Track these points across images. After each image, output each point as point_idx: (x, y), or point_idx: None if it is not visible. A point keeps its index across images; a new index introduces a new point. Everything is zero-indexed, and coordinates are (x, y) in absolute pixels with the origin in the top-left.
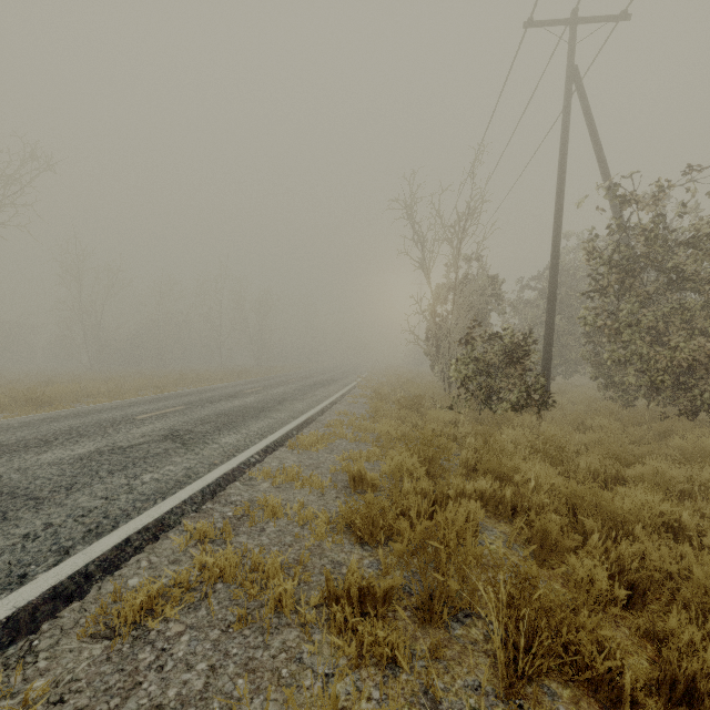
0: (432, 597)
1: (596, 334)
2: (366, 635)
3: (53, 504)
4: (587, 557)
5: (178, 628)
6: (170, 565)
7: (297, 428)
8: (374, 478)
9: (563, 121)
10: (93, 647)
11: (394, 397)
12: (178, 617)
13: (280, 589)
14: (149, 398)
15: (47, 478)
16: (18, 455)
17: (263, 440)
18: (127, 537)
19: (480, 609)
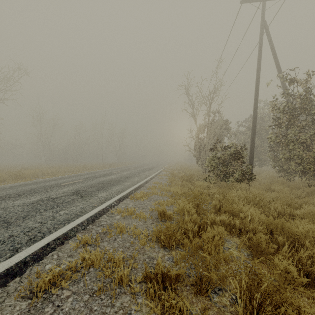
0: (200, 278)
1: (275, 146)
2: (166, 301)
3: (15, 225)
4: (283, 258)
5: (67, 293)
6: (68, 257)
7: (135, 189)
8: (170, 214)
9: (259, 46)
10: (22, 303)
11: (179, 176)
12: (68, 287)
13: (121, 273)
14: (69, 176)
15: (15, 212)
16: (4, 201)
17: (118, 195)
18: (48, 243)
19: (227, 286)
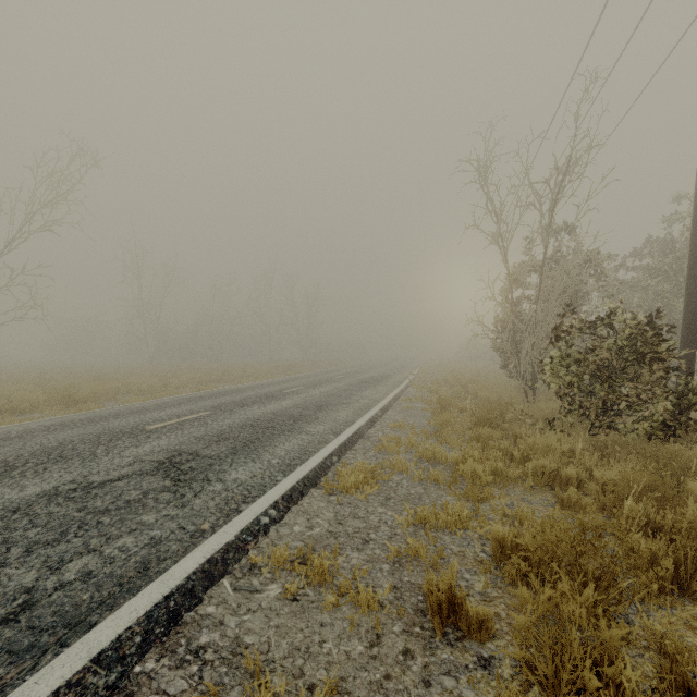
0: None
1: None
2: None
3: None
4: None
5: None
6: None
7: (339, 451)
8: (483, 614)
9: None
10: None
11: (460, 403)
12: None
13: None
14: (181, 398)
15: None
16: None
17: (288, 477)
18: None
19: None
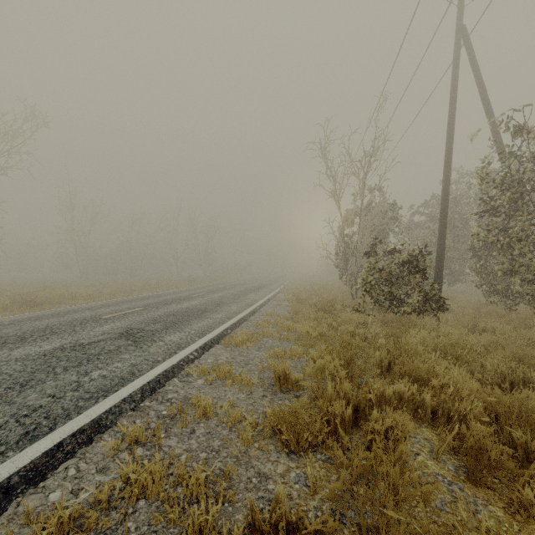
0: (366, 528)
1: (481, 249)
2: None
3: (3, 402)
4: None
5: None
6: (96, 474)
7: (232, 327)
8: (298, 378)
9: (452, 71)
10: None
11: (310, 301)
12: None
13: (200, 520)
14: (117, 301)
15: (8, 374)
16: None
17: (202, 338)
18: (60, 441)
19: None
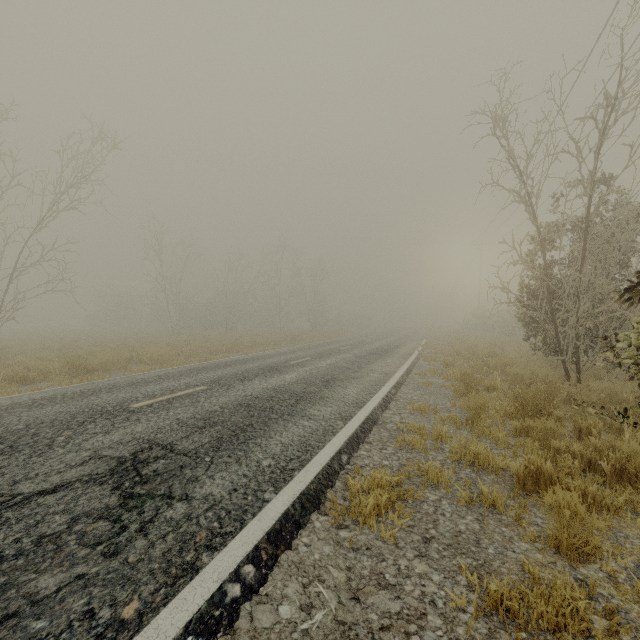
0: None
1: None
2: None
3: None
4: None
5: None
6: None
7: (349, 446)
8: None
9: None
10: None
11: (486, 381)
12: None
13: None
14: (185, 369)
15: None
16: None
17: (280, 493)
18: None
19: None
